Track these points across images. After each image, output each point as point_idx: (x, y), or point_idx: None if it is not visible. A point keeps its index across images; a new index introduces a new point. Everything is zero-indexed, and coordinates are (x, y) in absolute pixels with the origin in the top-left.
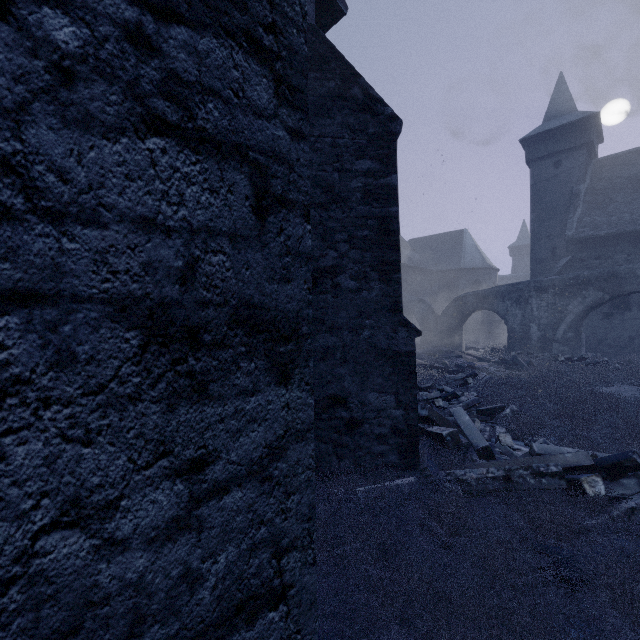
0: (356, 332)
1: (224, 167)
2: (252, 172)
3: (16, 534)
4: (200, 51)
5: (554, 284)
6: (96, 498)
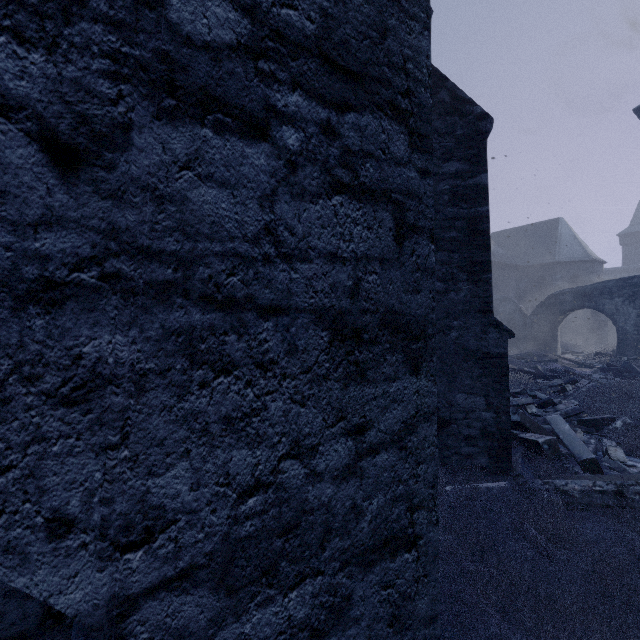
0: (443, 333)
1: (376, 209)
2: (394, 209)
3: (271, 456)
4: (362, 127)
5: None
6: (307, 442)
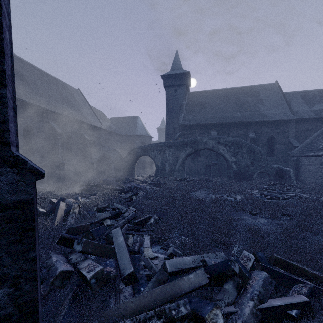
0: None
1: None
2: None
3: None
4: None
5: (175, 144)
6: None
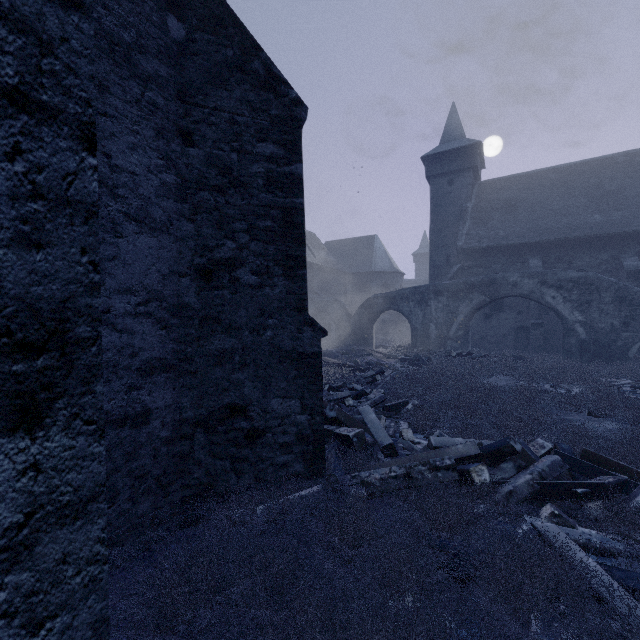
0: (258, 332)
1: None
2: None
3: None
4: None
5: (448, 288)
6: None
